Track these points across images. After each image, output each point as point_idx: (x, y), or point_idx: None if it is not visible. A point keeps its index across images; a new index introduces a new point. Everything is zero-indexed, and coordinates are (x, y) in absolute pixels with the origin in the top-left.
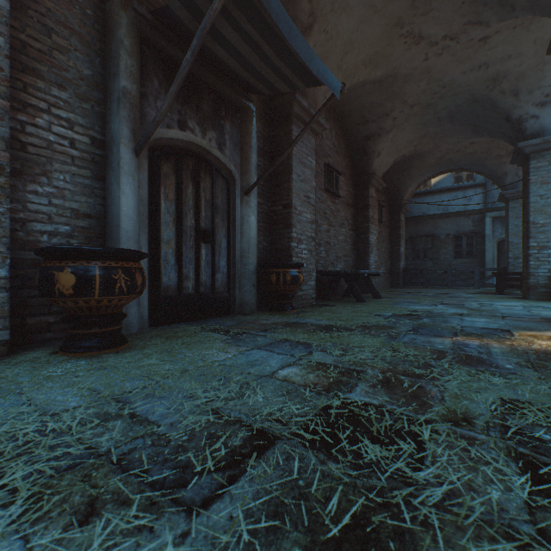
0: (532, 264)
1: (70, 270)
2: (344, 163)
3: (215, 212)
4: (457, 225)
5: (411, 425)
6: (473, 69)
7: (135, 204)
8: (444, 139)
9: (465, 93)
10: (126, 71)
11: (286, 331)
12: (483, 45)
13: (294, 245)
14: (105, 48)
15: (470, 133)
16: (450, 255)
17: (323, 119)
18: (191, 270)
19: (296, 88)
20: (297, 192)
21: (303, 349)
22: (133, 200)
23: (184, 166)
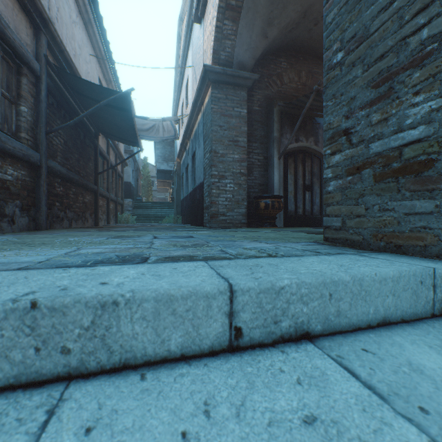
0: None
1: (263, 202)
2: None
3: (313, 176)
4: None
5: None
6: None
7: (278, 178)
8: None
9: None
10: (275, 130)
11: None
12: None
13: None
14: (268, 122)
15: None
16: None
17: None
18: (301, 204)
19: None
20: None
21: None
22: (278, 177)
23: (297, 158)
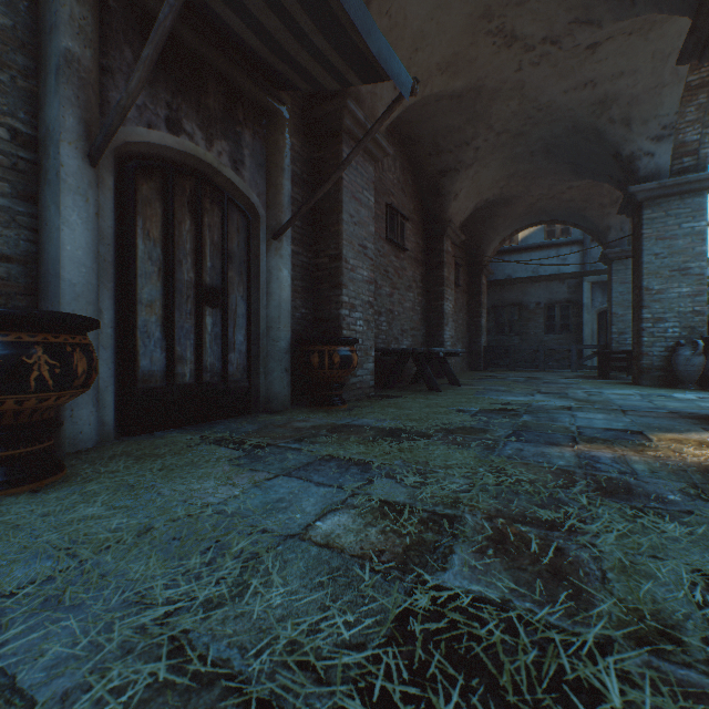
0: (646, 341)
1: None
2: (412, 205)
3: (228, 261)
4: (550, 291)
5: (577, 662)
6: (576, 87)
7: (89, 242)
8: (537, 180)
9: (566, 119)
10: (71, 24)
11: (332, 441)
12: (591, 55)
13: (344, 313)
14: None
15: (569, 174)
16: (541, 329)
17: (385, 140)
18: (189, 348)
19: (348, 83)
20: (349, 239)
21: (358, 473)
22: (86, 234)
23: (177, 189)
